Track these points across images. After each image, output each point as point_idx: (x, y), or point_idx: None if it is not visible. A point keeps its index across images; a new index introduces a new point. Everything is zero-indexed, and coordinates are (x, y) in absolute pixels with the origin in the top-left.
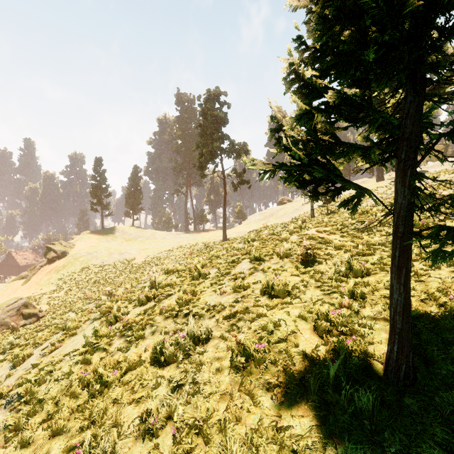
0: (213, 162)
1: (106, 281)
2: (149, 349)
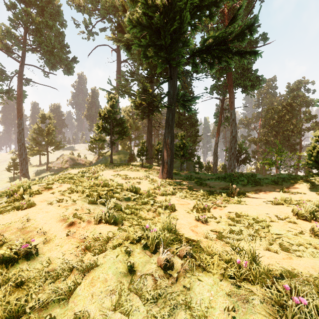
0: None
1: None
2: None
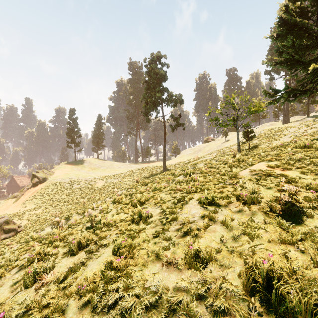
0: (155, 109)
1: (73, 201)
2: None
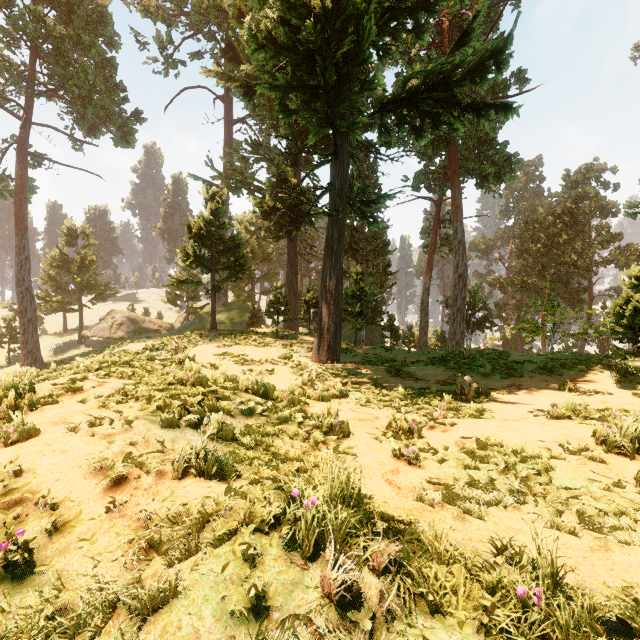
0: None
1: None
2: None
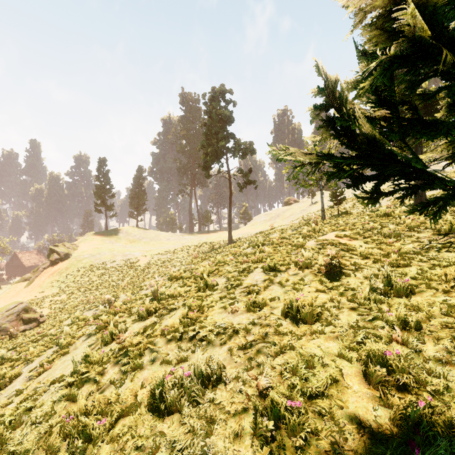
0: (218, 162)
1: (108, 284)
2: (147, 384)
